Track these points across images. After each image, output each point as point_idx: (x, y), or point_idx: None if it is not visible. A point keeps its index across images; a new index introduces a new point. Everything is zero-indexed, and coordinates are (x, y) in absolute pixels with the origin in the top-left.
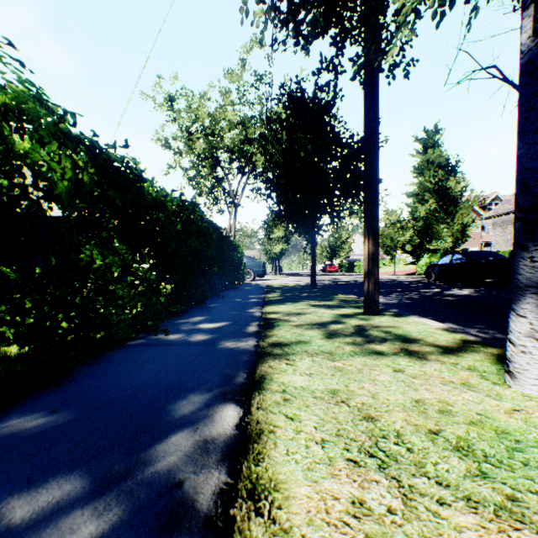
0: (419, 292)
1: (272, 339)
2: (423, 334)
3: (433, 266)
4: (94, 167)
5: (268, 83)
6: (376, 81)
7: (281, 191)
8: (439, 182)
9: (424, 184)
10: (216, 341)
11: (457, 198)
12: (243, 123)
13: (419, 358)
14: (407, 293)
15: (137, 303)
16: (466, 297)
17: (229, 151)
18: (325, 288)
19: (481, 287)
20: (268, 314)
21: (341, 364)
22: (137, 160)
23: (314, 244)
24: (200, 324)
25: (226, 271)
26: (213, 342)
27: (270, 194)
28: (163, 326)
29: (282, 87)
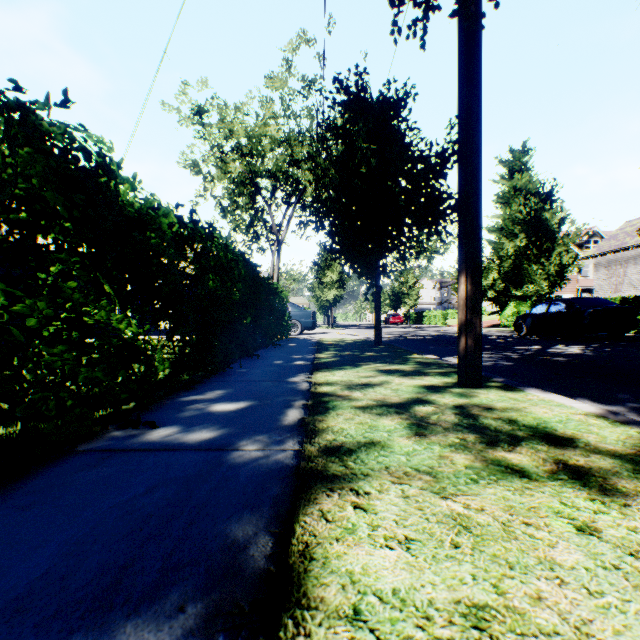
0: (516, 351)
1: (326, 437)
2: (572, 427)
3: (525, 317)
4: (6, 137)
5: (319, 90)
6: (477, 44)
7: (335, 218)
8: (531, 213)
9: (513, 215)
10: (230, 442)
11: (554, 232)
12: (288, 140)
13: (603, 488)
14: (500, 352)
15: (86, 379)
16: (581, 357)
17: (272, 176)
18: (393, 345)
19: (590, 344)
20: (319, 387)
21: (463, 507)
22: (105, 143)
23: (379, 287)
24: (214, 405)
25: (263, 322)
26: (224, 444)
27: (321, 223)
28: (155, 409)
29: (338, 80)
